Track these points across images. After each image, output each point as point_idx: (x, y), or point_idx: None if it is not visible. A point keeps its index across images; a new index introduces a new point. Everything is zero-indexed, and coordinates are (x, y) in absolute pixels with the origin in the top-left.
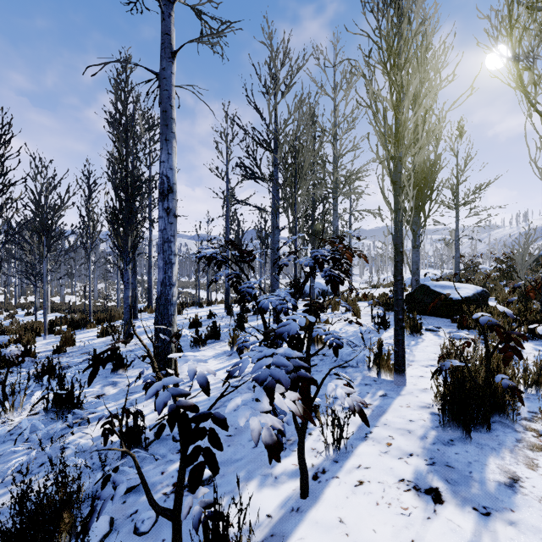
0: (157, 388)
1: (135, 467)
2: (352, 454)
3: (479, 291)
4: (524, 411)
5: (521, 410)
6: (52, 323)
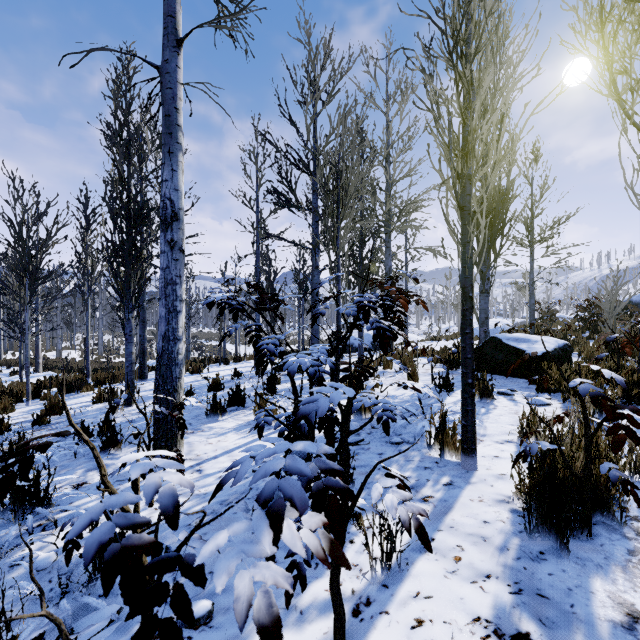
0: (91, 516)
1: (62, 639)
2: (408, 574)
3: (561, 345)
4: (633, 506)
5: (628, 505)
6: (39, 384)
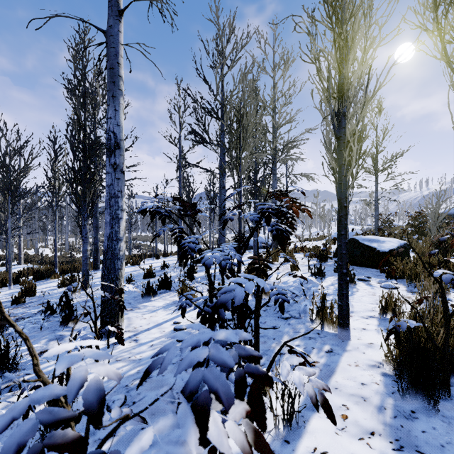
0: (13, 414)
1: None
2: (305, 431)
3: (402, 244)
4: None
5: None
6: (19, 273)
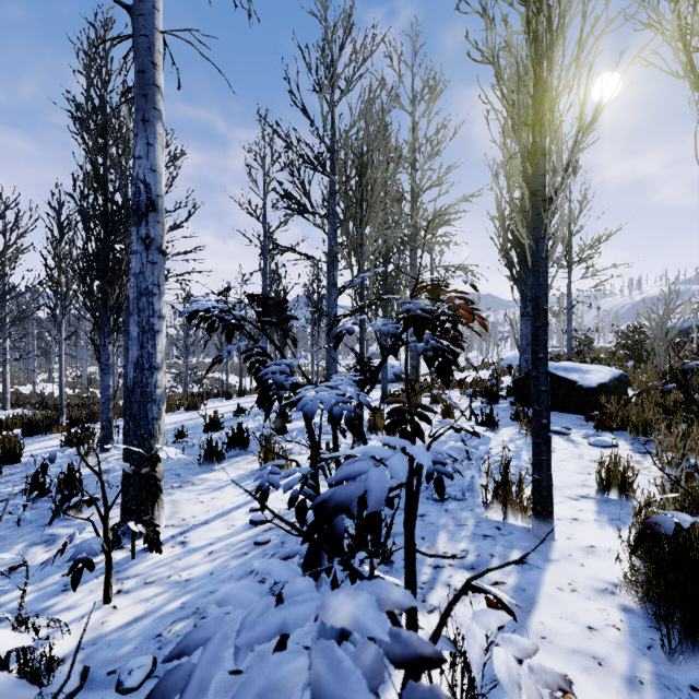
0: None
1: None
2: None
3: (617, 376)
4: None
5: None
6: None
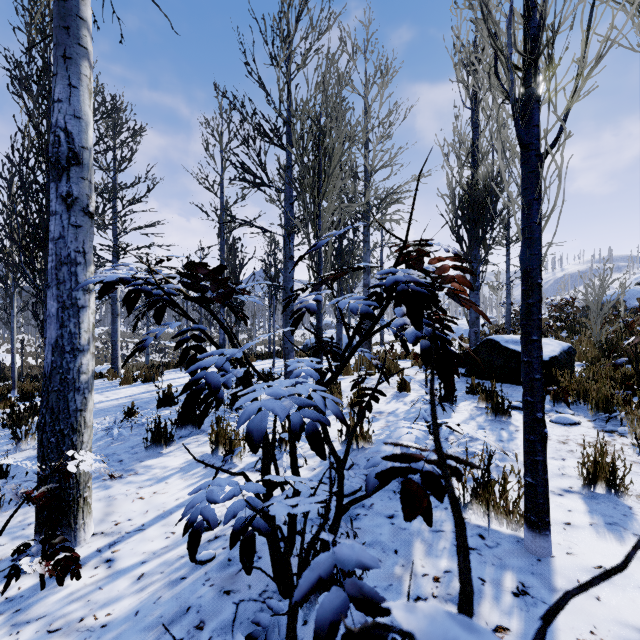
0: None
1: None
2: None
3: (566, 348)
4: None
5: None
6: None
